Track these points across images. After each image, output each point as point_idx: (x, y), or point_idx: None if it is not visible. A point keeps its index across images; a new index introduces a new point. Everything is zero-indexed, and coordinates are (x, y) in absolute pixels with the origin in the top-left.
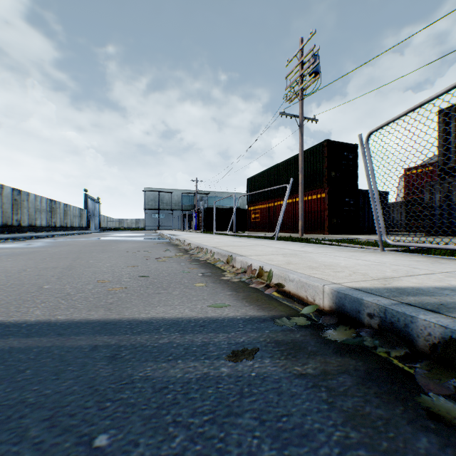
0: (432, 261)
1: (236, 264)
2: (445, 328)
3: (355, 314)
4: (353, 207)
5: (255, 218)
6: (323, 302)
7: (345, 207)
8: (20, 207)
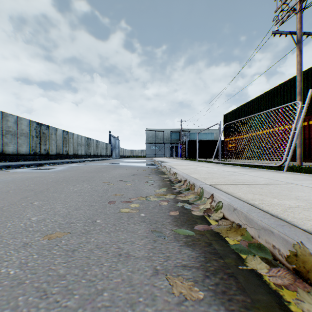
0: None
1: None
2: None
3: None
4: None
5: (231, 147)
6: None
7: None
8: (67, 142)
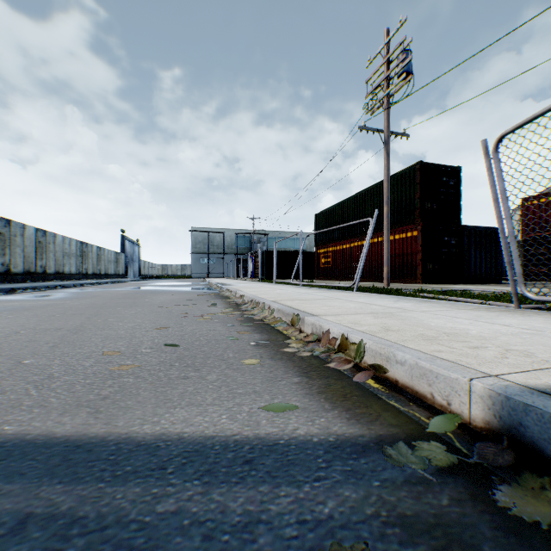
0: None
1: (305, 328)
2: None
3: None
4: (455, 249)
5: (325, 263)
6: (470, 410)
7: (444, 249)
8: (45, 251)
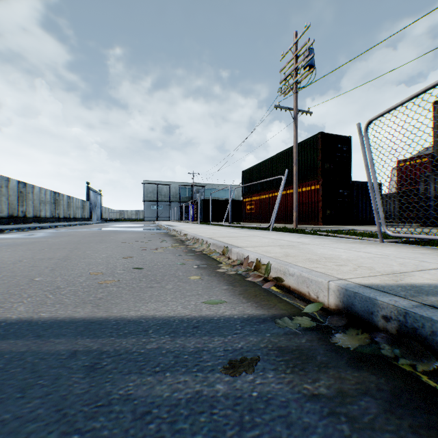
0: (437, 254)
1: (232, 256)
2: None
3: (367, 315)
4: (347, 198)
5: (250, 209)
6: (328, 300)
7: (339, 198)
8: (25, 199)
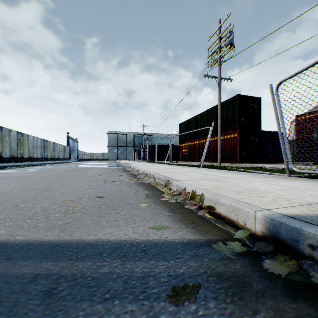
0: None
1: (173, 187)
2: None
3: (293, 243)
4: (258, 144)
5: (185, 152)
6: (255, 227)
7: (252, 144)
8: (22, 145)
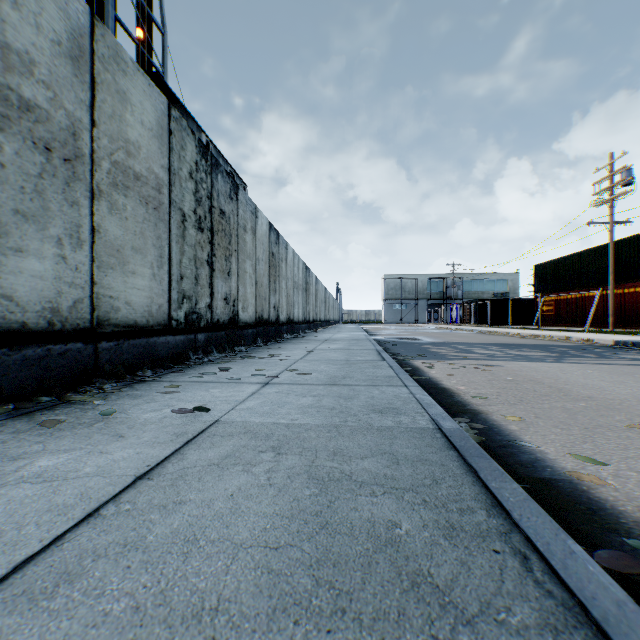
0: None
1: (572, 340)
2: (630, 342)
3: (617, 344)
4: None
5: (546, 311)
6: (610, 344)
7: None
8: (329, 306)
